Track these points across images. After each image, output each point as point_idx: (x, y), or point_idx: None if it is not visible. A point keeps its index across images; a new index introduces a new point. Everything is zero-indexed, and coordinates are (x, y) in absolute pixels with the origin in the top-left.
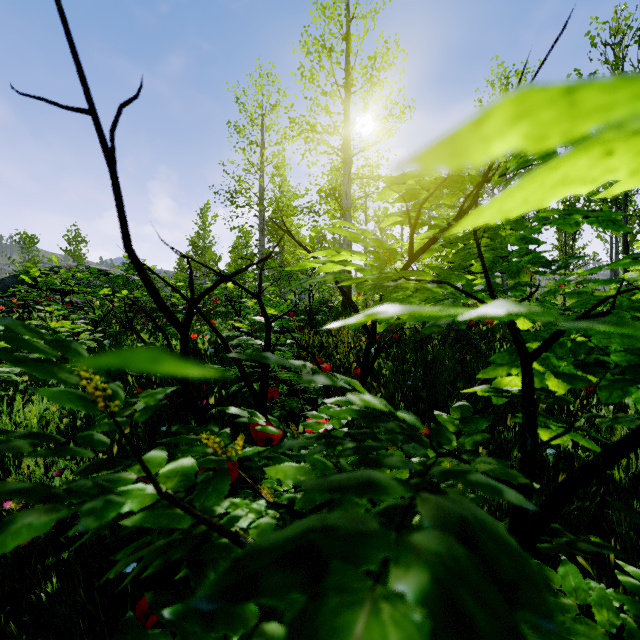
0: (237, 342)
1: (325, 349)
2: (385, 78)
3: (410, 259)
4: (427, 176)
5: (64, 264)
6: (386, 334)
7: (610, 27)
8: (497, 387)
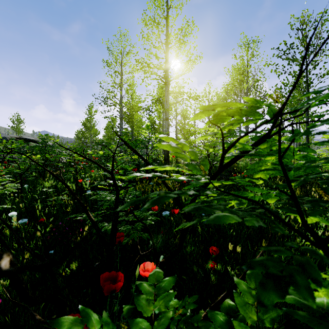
0: (100, 196)
1: None
2: (187, 40)
3: (219, 170)
4: (232, 106)
5: (8, 136)
6: None
7: (300, 20)
8: (306, 303)
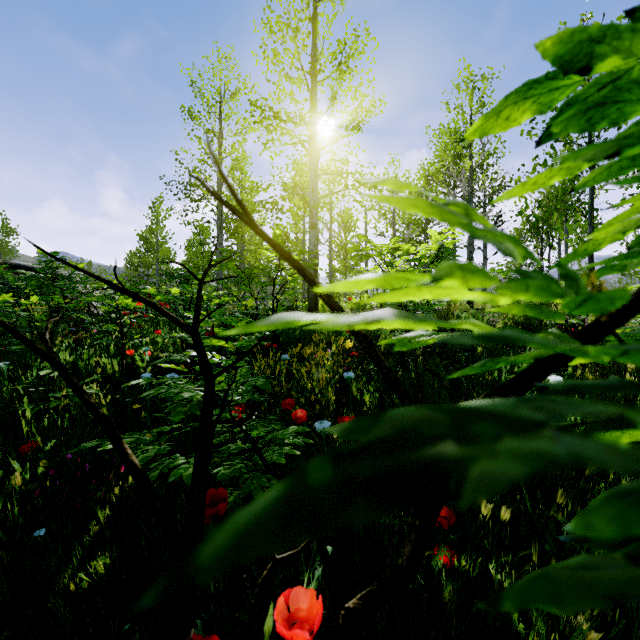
0: (166, 391)
1: (296, 378)
2: (355, 66)
3: None
4: None
5: None
6: (359, 345)
7: None
8: None
